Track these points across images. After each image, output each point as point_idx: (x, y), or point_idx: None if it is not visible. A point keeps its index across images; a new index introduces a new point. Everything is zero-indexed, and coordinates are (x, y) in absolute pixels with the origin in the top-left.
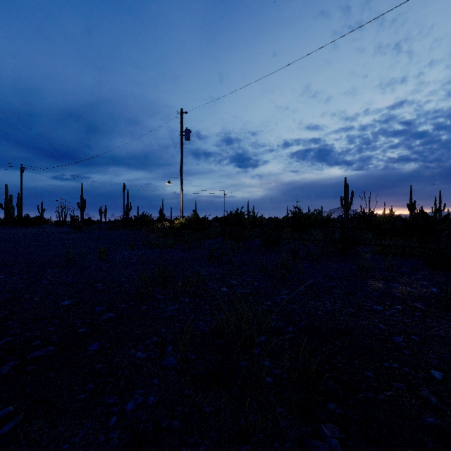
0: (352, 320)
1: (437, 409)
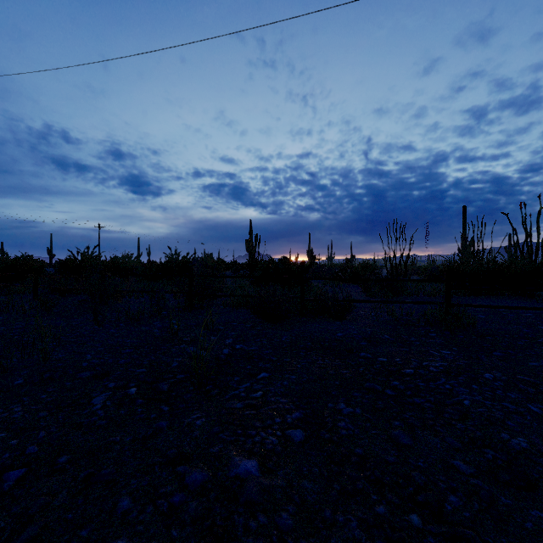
0: (1, 442)
1: None
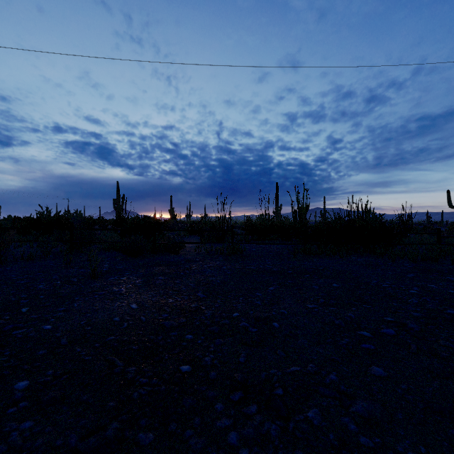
0: (3, 297)
1: (0, 324)
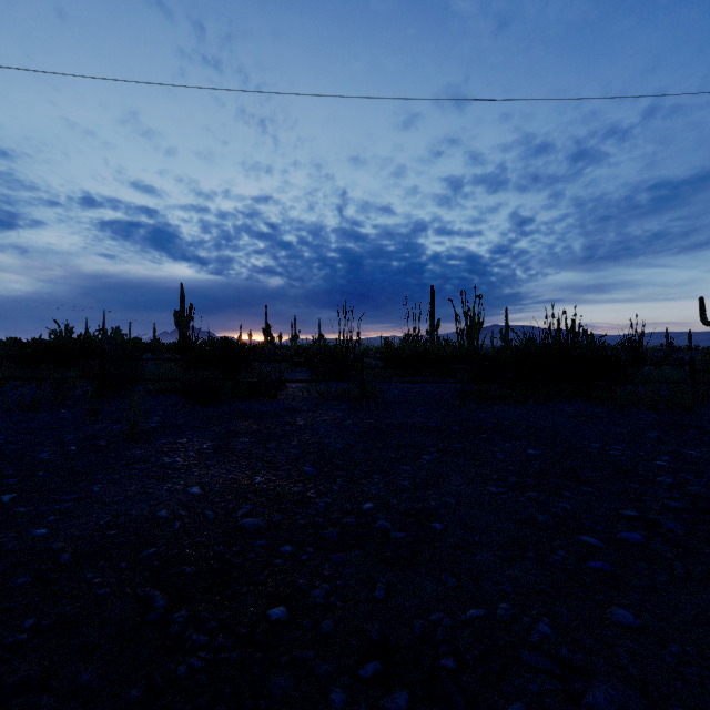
0: None
1: None
